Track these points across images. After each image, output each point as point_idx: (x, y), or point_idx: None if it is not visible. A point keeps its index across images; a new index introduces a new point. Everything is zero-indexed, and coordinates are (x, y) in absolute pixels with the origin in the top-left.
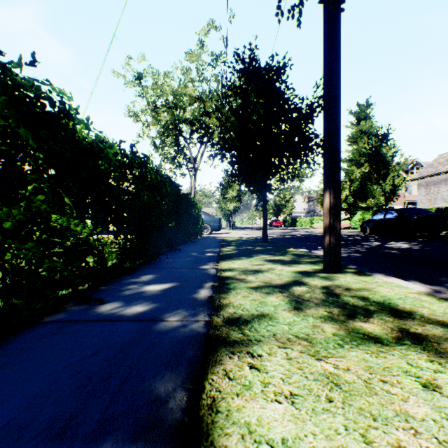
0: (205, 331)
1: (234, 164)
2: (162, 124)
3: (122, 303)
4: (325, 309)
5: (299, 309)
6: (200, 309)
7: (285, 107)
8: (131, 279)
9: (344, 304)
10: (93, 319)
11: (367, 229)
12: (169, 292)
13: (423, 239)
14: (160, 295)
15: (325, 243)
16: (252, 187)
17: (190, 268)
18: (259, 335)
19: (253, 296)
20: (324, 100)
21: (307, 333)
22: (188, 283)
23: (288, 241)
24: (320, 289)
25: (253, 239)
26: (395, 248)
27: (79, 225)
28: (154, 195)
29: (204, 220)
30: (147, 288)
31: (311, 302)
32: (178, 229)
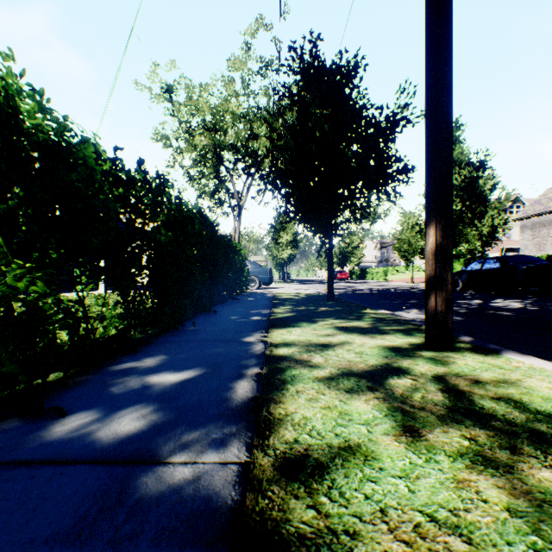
0: (237, 498)
1: (290, 196)
2: (197, 151)
3: (97, 415)
4: (462, 432)
5: (413, 432)
6: (233, 429)
7: (358, 118)
8: (131, 362)
9: (490, 419)
10: (24, 459)
11: (459, 283)
12: (185, 388)
13: (534, 295)
14: (169, 395)
15: (429, 304)
16: (313, 227)
17: (225, 341)
18: (351, 514)
19: (326, 399)
20: (427, 89)
21: (452, 507)
22: (219, 369)
23: (359, 299)
24: (435, 383)
25: (314, 295)
26: (505, 308)
27: (23, 278)
28: (174, 234)
29: (250, 271)
30: (150, 381)
31: (429, 412)
32: (213, 283)
